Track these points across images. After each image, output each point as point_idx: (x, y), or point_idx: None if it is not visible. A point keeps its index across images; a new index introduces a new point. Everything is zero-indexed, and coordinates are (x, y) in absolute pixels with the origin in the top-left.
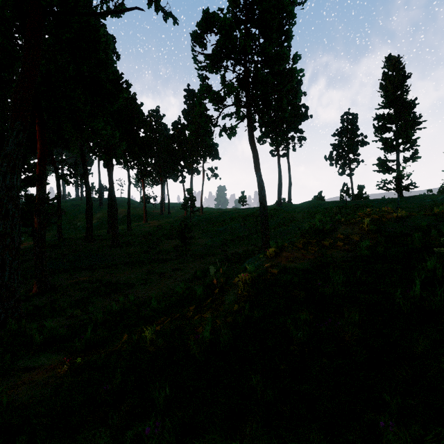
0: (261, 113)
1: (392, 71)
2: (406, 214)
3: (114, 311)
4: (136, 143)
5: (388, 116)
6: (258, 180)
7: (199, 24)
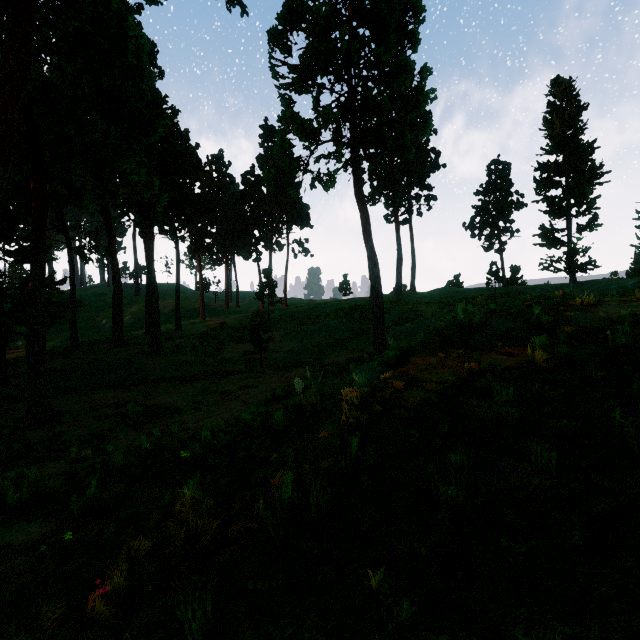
0: (373, 155)
1: (561, 101)
2: (595, 299)
3: (144, 451)
4: (188, 203)
5: (556, 166)
6: (369, 252)
7: (280, 17)
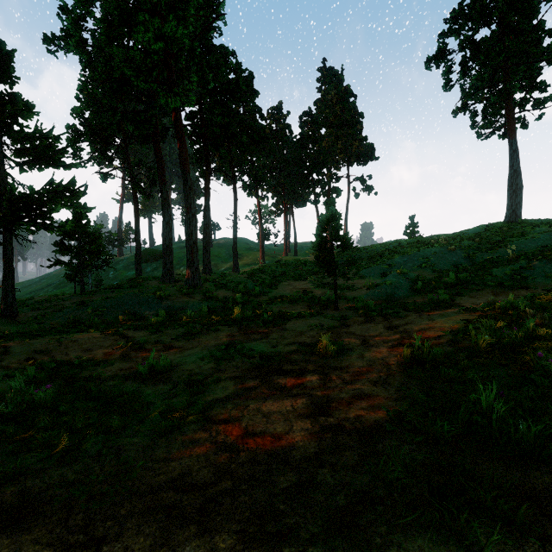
0: None
1: None
2: None
3: None
4: (244, 133)
5: None
6: None
7: None
